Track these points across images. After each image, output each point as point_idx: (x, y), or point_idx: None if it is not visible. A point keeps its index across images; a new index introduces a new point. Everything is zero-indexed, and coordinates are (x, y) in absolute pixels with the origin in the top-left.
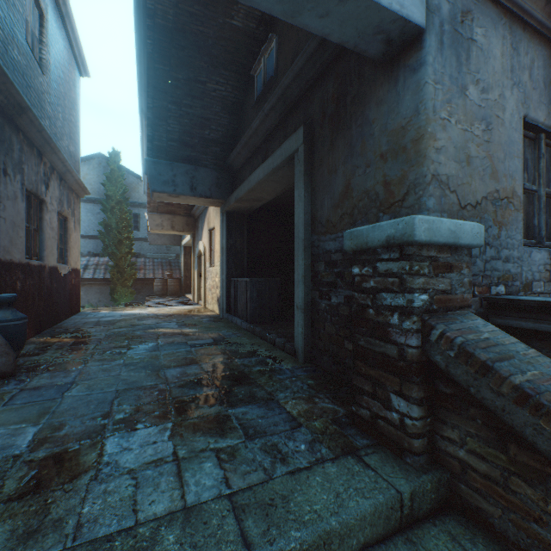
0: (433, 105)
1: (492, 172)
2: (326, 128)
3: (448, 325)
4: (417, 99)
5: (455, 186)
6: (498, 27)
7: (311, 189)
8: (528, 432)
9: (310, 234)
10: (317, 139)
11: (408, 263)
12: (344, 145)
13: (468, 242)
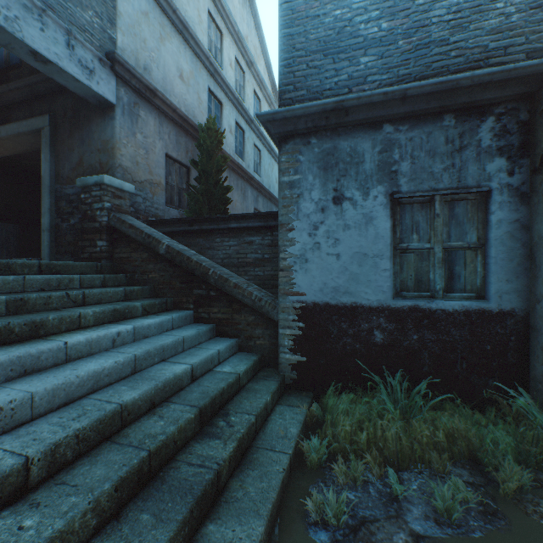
0: (120, 137)
1: (150, 172)
2: (67, 124)
3: (117, 214)
4: (113, 132)
5: (131, 172)
6: (153, 114)
7: (56, 156)
8: (132, 234)
9: (55, 184)
10: (60, 127)
11: (103, 192)
12: (79, 138)
13: (128, 190)
